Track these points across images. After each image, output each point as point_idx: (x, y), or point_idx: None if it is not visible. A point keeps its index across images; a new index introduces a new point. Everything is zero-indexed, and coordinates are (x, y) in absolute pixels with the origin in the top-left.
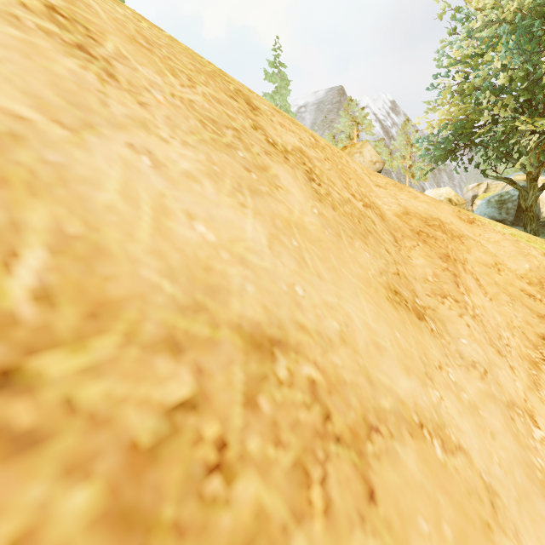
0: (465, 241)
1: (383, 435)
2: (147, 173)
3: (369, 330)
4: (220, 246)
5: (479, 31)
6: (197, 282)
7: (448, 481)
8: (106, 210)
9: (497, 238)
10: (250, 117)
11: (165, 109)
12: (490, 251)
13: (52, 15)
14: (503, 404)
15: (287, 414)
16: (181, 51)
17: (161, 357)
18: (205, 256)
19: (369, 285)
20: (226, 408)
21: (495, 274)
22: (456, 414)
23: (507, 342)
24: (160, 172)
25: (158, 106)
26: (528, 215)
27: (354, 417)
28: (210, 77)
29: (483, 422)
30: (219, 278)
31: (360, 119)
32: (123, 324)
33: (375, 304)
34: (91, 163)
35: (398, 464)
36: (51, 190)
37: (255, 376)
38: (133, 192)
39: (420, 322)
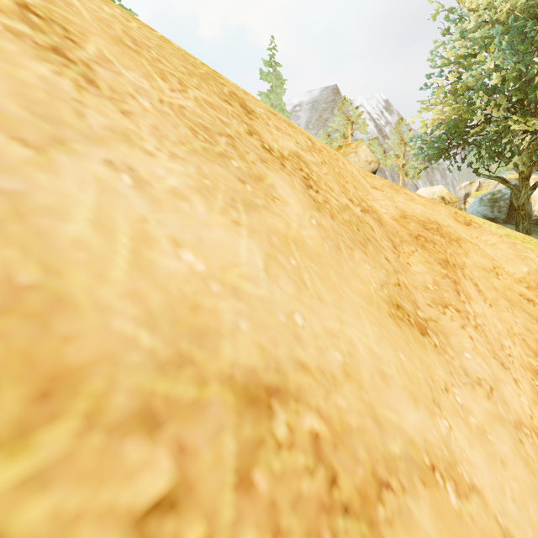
0: (463, 244)
1: (395, 491)
2: (127, 194)
3: (373, 357)
4: (210, 276)
5: (472, 31)
6: (182, 326)
7: (465, 536)
8: (73, 247)
9: (494, 241)
10: (245, 121)
11: (152, 117)
12: (487, 254)
13: (24, 14)
14: (511, 425)
15: (287, 488)
16: (173, 52)
17: (132, 439)
18: (192, 292)
19: (371, 302)
20: (214, 496)
21: (493, 278)
22: (466, 444)
23: (509, 352)
24: (143, 192)
25: (144, 114)
26: (520, 214)
27: (363, 474)
28: (203, 80)
29: (492, 449)
30: (208, 317)
31: (354, 118)
32: (84, 400)
33: (378, 324)
34: (58, 188)
35: (413, 527)
36: (1, 227)
37: (249, 443)
38: (108, 219)
39: (423, 338)
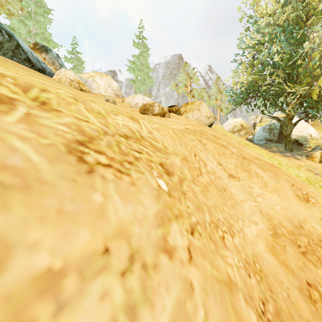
0: None
1: None
2: None
3: None
4: None
5: (263, 29)
6: None
7: None
8: None
9: None
10: None
11: None
12: None
13: None
14: None
15: None
16: None
17: None
18: None
19: None
20: None
21: None
22: None
23: None
24: None
25: None
26: (287, 139)
27: None
28: None
29: None
30: None
31: (192, 75)
32: None
33: None
34: None
35: None
36: None
37: None
38: None
39: None
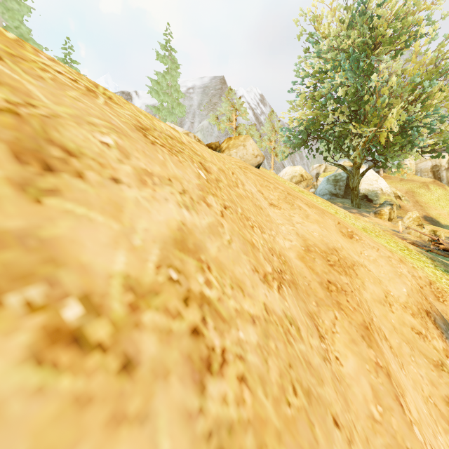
0: (357, 271)
1: None
2: None
3: None
4: None
5: (325, 53)
6: None
7: None
8: None
9: (375, 256)
10: None
11: None
12: (375, 276)
13: None
14: None
15: None
16: None
17: None
18: None
19: None
20: None
21: (389, 313)
22: None
23: None
24: None
25: None
26: (354, 193)
27: None
28: None
29: None
30: None
31: (238, 106)
32: None
33: None
34: None
35: None
36: None
37: None
38: None
39: None
